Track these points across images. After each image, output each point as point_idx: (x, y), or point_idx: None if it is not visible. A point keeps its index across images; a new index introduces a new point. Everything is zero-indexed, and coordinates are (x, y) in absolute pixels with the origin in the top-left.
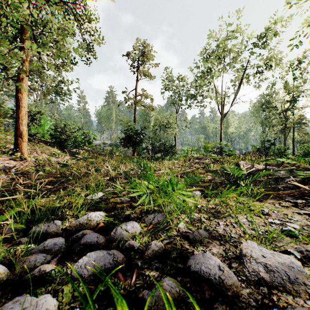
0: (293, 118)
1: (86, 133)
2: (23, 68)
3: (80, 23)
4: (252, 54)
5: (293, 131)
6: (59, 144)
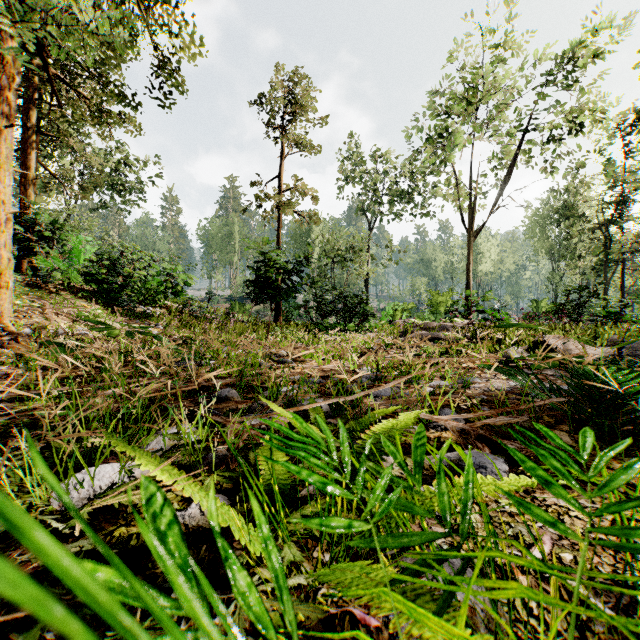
0: (624, 241)
1: (167, 270)
2: None
3: (146, 7)
4: (539, 95)
5: (622, 270)
6: (106, 296)
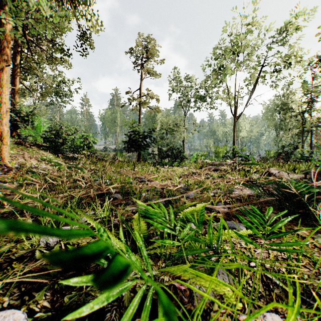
0: (312, 121)
1: (84, 136)
2: (3, 56)
3: (74, 6)
4: (269, 48)
5: (310, 135)
6: (54, 148)
